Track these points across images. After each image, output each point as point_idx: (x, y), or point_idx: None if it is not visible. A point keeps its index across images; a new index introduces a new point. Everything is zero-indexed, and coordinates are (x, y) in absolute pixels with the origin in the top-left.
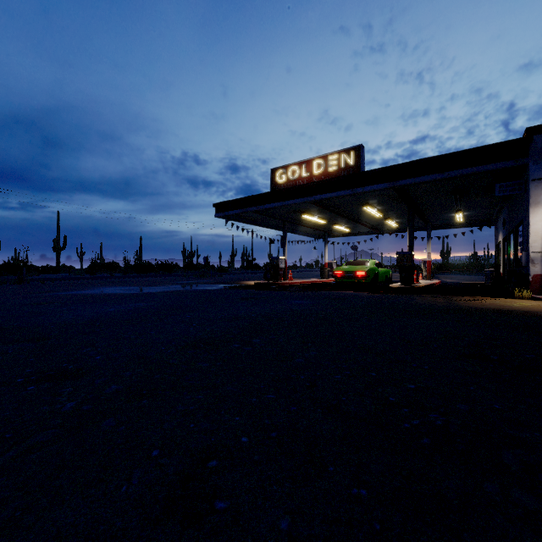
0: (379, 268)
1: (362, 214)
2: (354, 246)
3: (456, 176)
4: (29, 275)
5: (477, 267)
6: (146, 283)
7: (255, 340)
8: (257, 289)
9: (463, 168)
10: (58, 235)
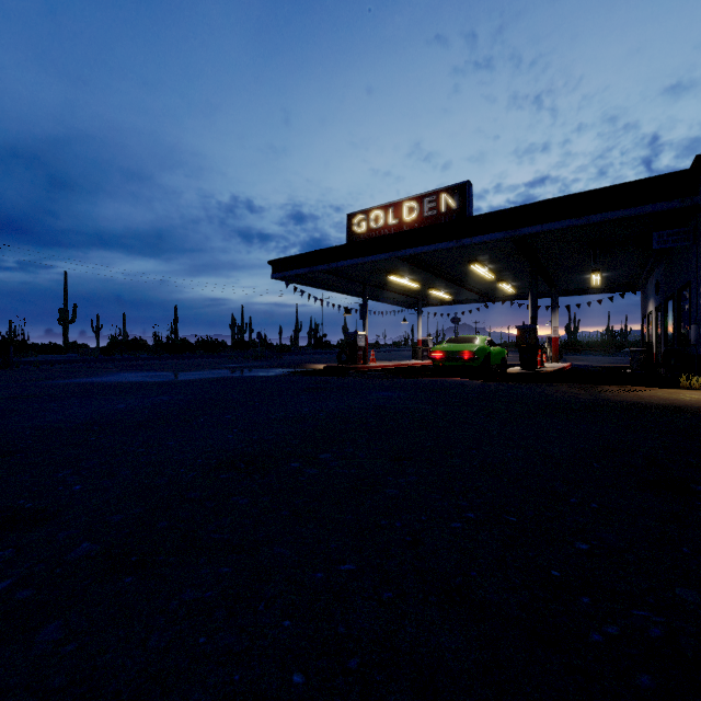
0: (492, 347)
1: (467, 275)
2: (455, 318)
3: (600, 222)
4: (23, 356)
5: (614, 345)
6: (179, 367)
7: (323, 456)
8: (327, 375)
9: (609, 211)
10: (65, 304)
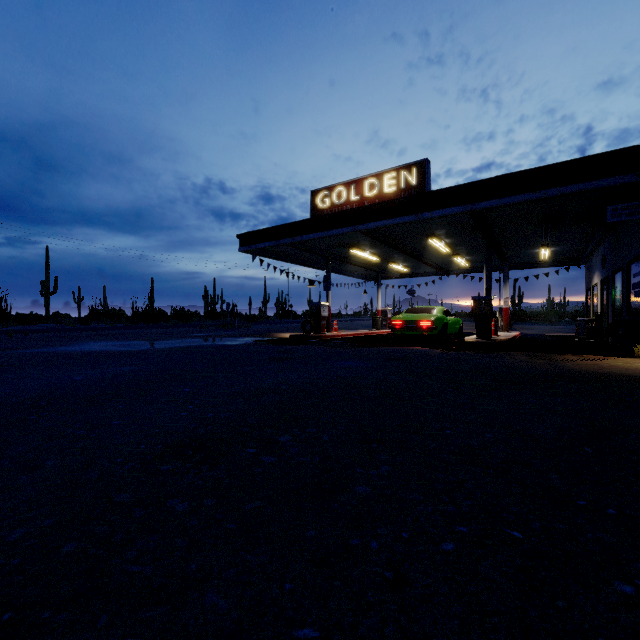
0: (448, 317)
1: (425, 249)
2: (411, 290)
3: (556, 196)
4: (3, 326)
5: (556, 315)
6: (151, 336)
7: (283, 439)
8: (292, 344)
9: (565, 186)
10: (47, 276)
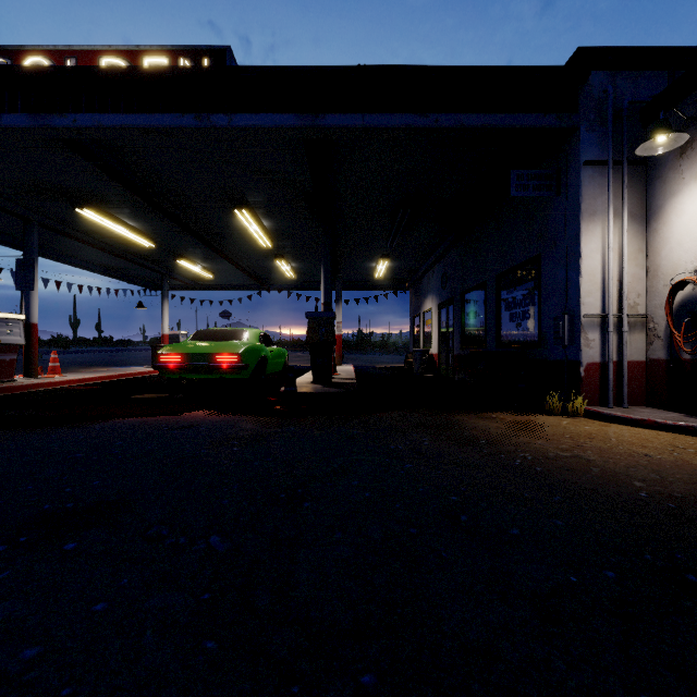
0: (268, 347)
1: (233, 238)
2: (225, 312)
3: (452, 129)
4: None
5: (370, 344)
6: None
7: None
8: None
9: (466, 112)
10: None
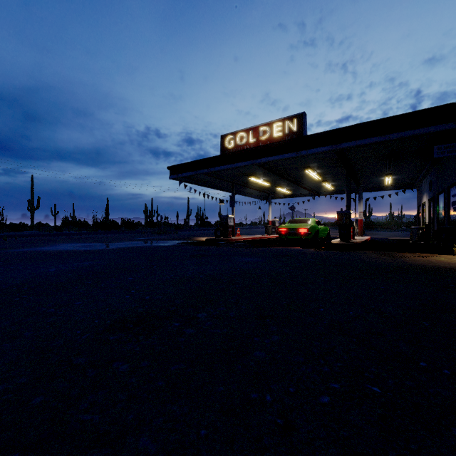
0: (319, 226)
1: (302, 177)
2: (292, 206)
3: (397, 139)
4: None
5: (395, 224)
6: (106, 239)
7: (200, 315)
8: (207, 245)
9: (403, 131)
10: (32, 196)
